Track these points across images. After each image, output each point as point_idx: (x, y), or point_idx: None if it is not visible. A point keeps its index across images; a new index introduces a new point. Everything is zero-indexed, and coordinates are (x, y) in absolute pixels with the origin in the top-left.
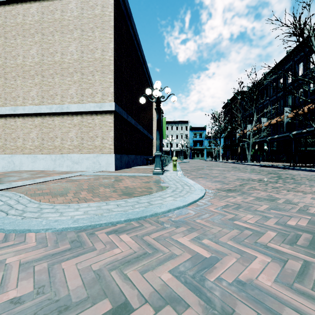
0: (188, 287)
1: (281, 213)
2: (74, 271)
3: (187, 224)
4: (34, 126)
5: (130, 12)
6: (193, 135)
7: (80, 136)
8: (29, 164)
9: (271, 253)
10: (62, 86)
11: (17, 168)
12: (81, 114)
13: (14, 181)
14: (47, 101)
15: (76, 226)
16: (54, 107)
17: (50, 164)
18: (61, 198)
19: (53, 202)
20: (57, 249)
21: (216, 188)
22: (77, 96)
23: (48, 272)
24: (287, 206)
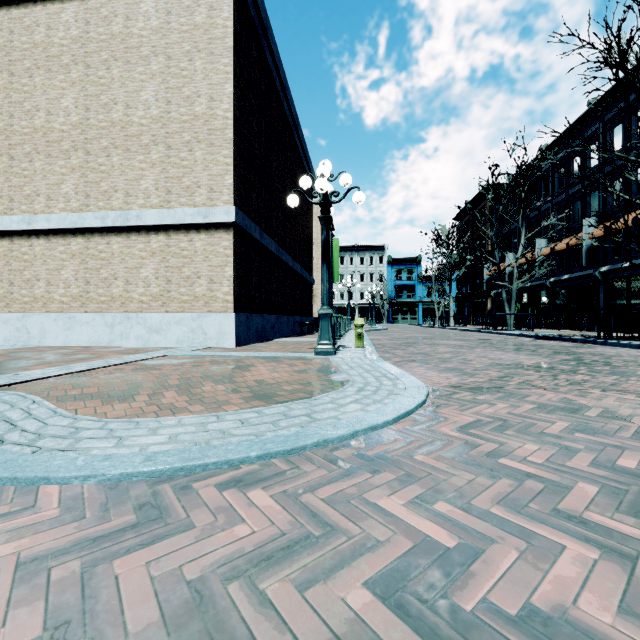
0: (413, 628)
1: (600, 440)
2: (142, 582)
3: (395, 466)
4: (69, 255)
5: (267, 19)
6: (394, 275)
7: (164, 276)
8: (59, 333)
9: (596, 538)
10: (127, 172)
11: (35, 342)
12: (167, 231)
13: (25, 370)
14: (95, 204)
15: (151, 470)
16: (111, 216)
17: (102, 333)
18: (121, 405)
19: (105, 413)
20: (107, 526)
21: (450, 385)
22: (157, 193)
23: (82, 586)
24: (608, 424)
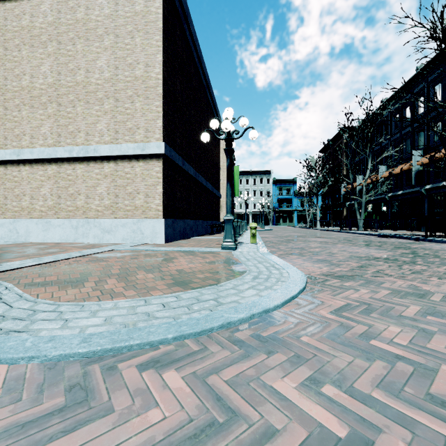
0: None
1: None
2: None
3: (286, 347)
4: (46, 177)
5: (187, 9)
6: (277, 191)
7: (113, 192)
8: (39, 233)
9: None
10: (87, 118)
11: (22, 239)
12: (115, 160)
13: (9, 261)
14: (65, 141)
15: (85, 352)
16: (76, 149)
17: (69, 233)
18: (73, 290)
19: (60, 297)
20: (37, 409)
21: (322, 273)
22: (108, 132)
23: None
24: None
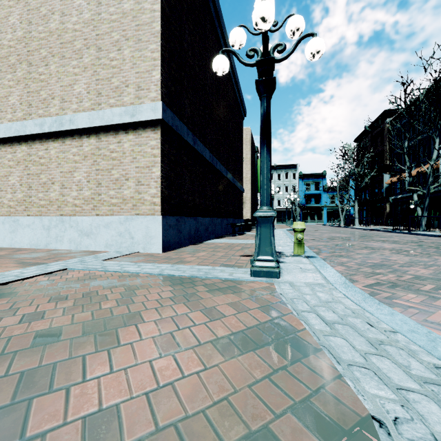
0: None
1: None
2: None
3: None
4: (15, 162)
5: None
6: (304, 186)
7: (95, 179)
8: (6, 235)
9: None
10: (62, 79)
11: None
12: (97, 134)
13: None
14: (36, 112)
15: None
16: (48, 122)
17: (40, 235)
18: None
19: None
20: None
21: None
22: (88, 96)
23: None
24: None
